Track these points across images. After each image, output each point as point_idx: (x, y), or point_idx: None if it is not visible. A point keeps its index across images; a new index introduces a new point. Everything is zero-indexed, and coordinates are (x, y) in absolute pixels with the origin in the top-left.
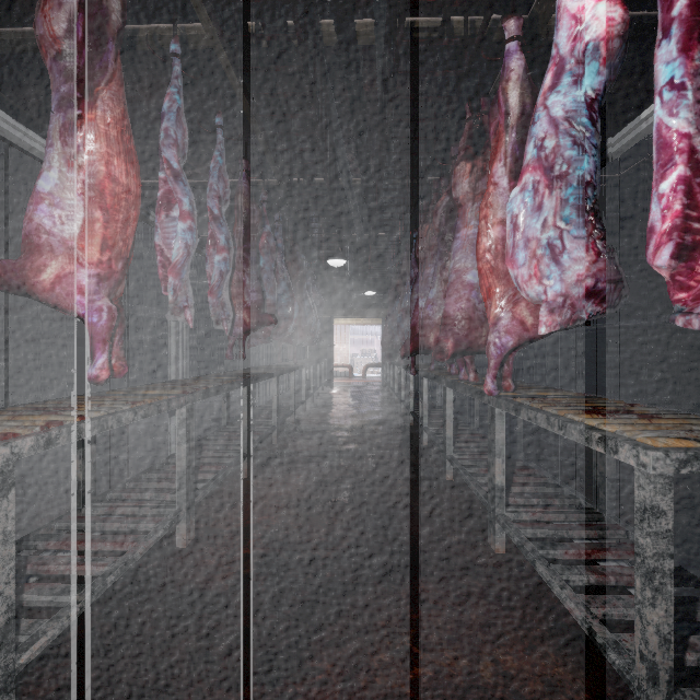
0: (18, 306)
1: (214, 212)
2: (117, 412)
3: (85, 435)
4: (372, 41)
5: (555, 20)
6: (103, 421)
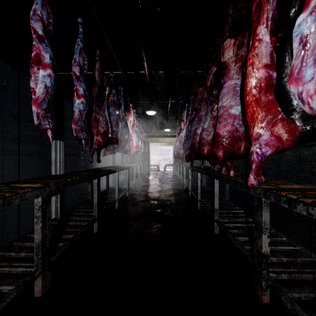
0: None
1: (76, 74)
2: None
3: None
4: None
5: None
6: None
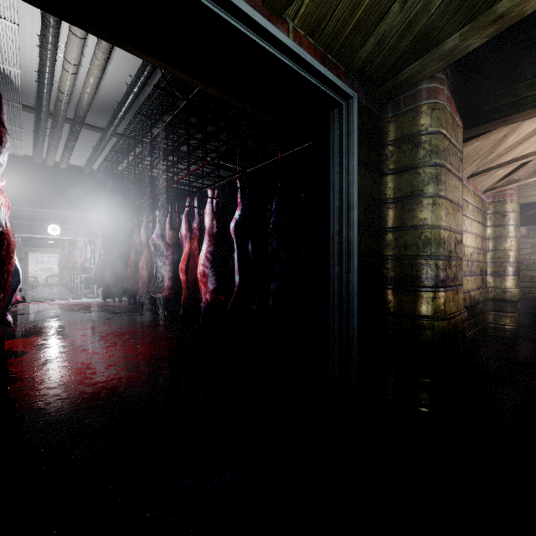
0: None
1: None
2: None
3: None
4: None
5: None
6: None
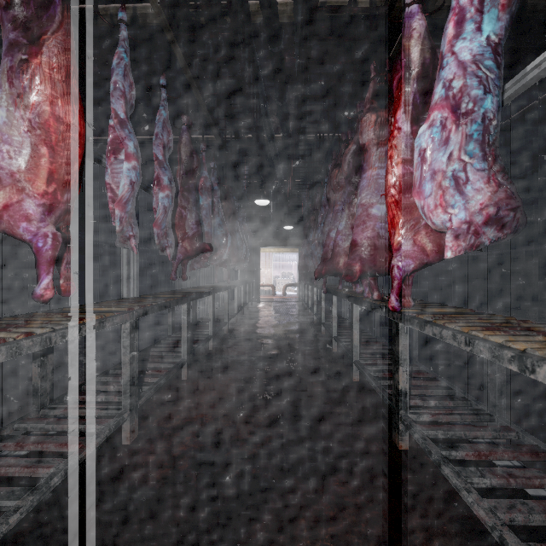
0: (2, 237)
1: (159, 157)
2: (62, 329)
3: (27, 352)
4: (291, 18)
5: (442, 0)
6: (46, 338)
